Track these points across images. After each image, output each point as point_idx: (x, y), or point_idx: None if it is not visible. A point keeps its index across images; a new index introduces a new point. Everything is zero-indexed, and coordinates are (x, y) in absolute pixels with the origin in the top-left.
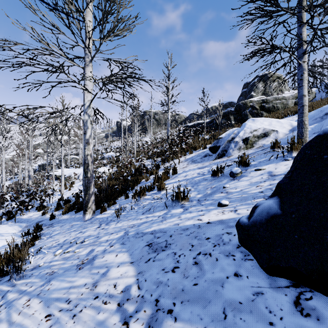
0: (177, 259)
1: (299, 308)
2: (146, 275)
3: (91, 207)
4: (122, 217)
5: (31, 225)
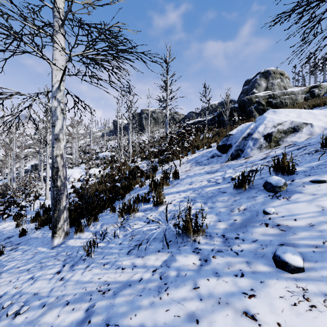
0: None
1: None
2: None
3: (63, 227)
4: (98, 253)
5: None
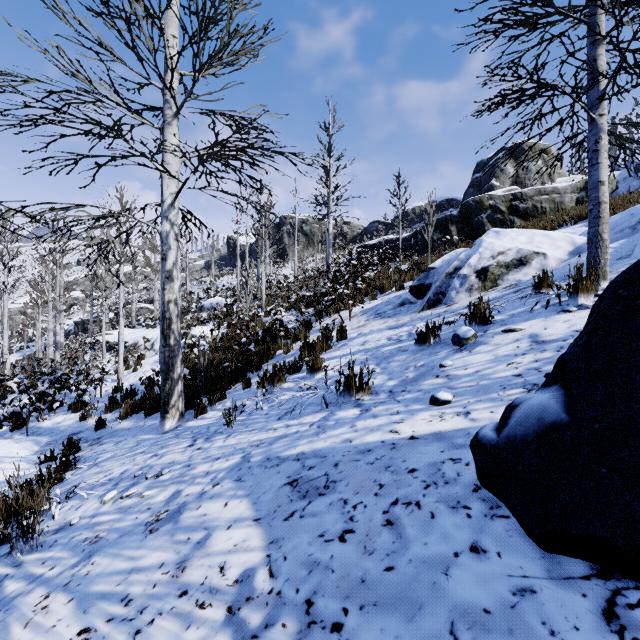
0: (349, 513)
1: (614, 625)
2: (286, 547)
3: (177, 405)
4: (238, 424)
5: (57, 441)
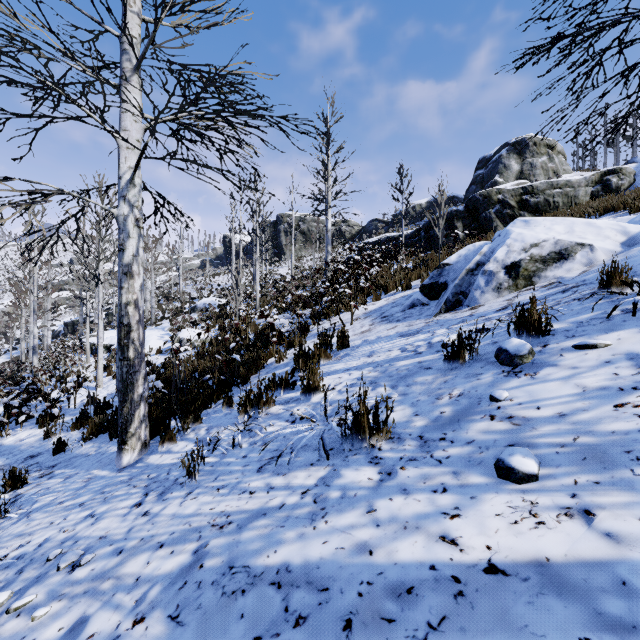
0: None
1: None
2: None
3: (139, 433)
4: (206, 472)
5: (11, 466)
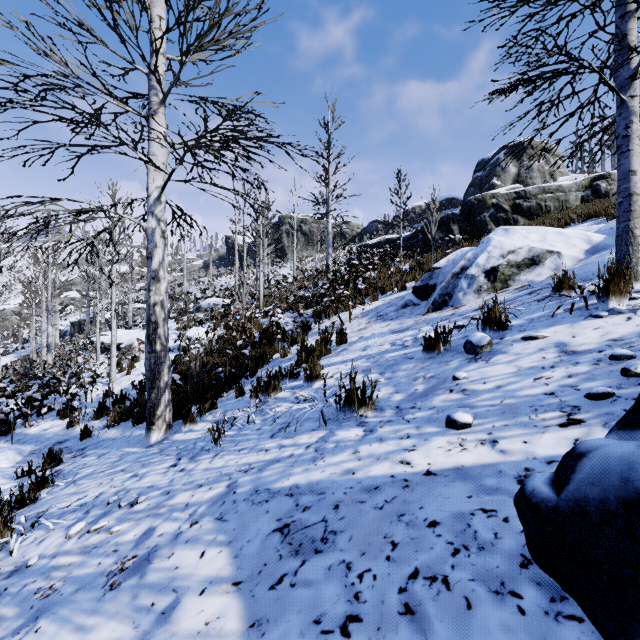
0: (353, 586)
1: None
2: (270, 636)
3: (164, 415)
4: (227, 441)
5: (41, 450)
